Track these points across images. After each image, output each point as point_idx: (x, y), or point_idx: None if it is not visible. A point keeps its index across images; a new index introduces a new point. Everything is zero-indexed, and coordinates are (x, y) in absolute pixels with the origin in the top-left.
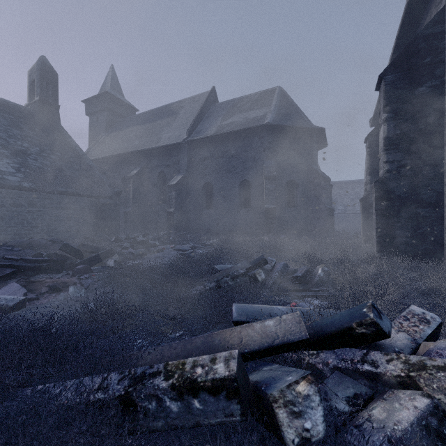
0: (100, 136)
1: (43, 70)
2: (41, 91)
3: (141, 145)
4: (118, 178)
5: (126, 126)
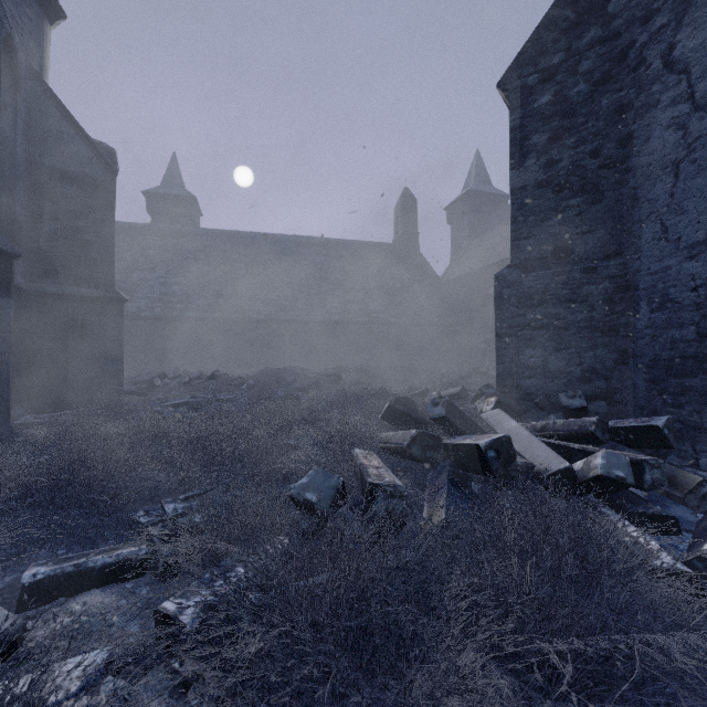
0: (462, 246)
1: (405, 203)
2: (404, 224)
3: (504, 252)
4: (479, 297)
5: (491, 227)
